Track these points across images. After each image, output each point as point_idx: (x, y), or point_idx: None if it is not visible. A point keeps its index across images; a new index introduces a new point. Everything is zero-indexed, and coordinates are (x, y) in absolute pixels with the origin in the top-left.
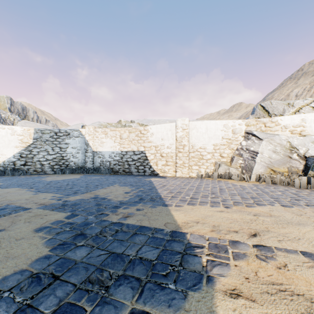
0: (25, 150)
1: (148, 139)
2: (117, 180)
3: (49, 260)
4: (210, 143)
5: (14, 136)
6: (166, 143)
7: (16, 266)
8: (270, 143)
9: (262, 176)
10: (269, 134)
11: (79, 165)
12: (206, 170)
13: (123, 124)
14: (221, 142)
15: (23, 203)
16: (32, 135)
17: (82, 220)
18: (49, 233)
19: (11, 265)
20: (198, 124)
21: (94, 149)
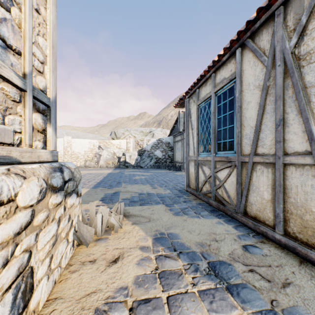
0: None
1: None
2: None
3: None
4: (82, 150)
5: None
6: (58, 150)
7: None
8: (107, 151)
9: (102, 165)
10: (107, 147)
11: None
12: (80, 164)
13: None
14: (88, 150)
15: None
16: None
17: None
18: None
19: None
20: (76, 140)
21: None
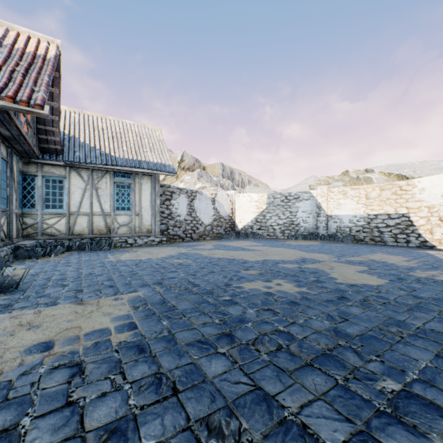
0: (259, 215)
1: (414, 197)
2: (374, 249)
3: (395, 284)
4: None
5: (252, 202)
6: None
7: (376, 282)
8: None
9: None
10: None
11: (309, 230)
12: None
13: (353, 176)
14: None
15: (311, 257)
16: (265, 200)
17: (386, 272)
18: (370, 274)
19: (372, 282)
20: None
21: (327, 212)
